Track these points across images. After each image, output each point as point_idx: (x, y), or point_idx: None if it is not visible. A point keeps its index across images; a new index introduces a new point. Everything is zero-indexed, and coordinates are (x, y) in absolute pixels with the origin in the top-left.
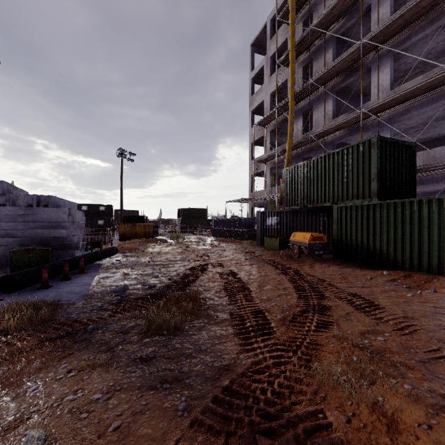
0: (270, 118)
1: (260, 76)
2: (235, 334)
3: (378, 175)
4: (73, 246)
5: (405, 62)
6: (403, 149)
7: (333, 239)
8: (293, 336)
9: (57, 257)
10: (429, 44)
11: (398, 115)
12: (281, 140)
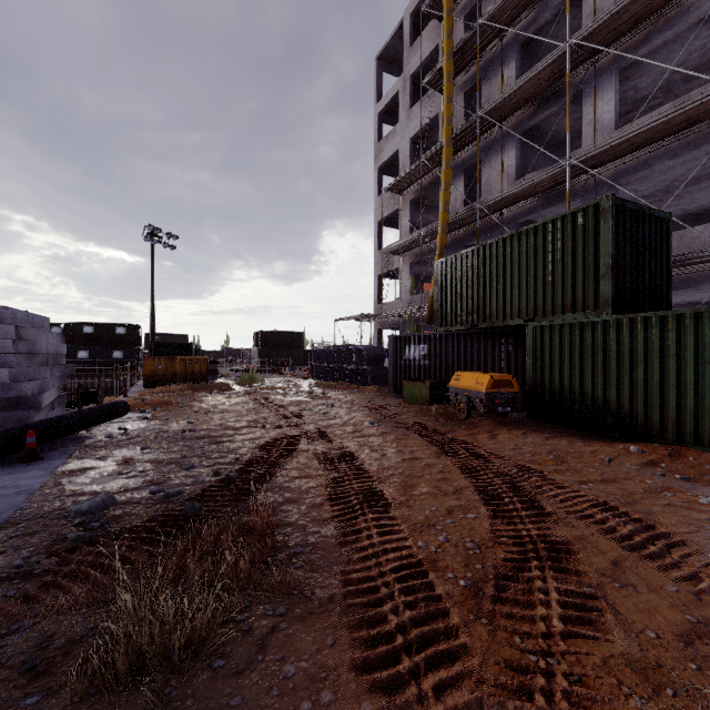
0: (409, 179)
1: (392, 111)
2: (358, 663)
3: (613, 268)
4: (26, 402)
5: (636, 87)
6: (651, 224)
7: (527, 384)
8: (518, 664)
9: None
10: (683, 49)
11: (628, 171)
12: (427, 219)
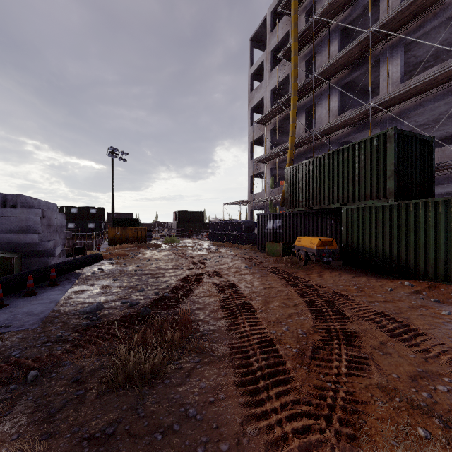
0: (270, 115)
1: (259, 73)
2: (237, 383)
3: (395, 172)
4: (47, 253)
5: (415, 55)
6: (421, 144)
7: (342, 244)
8: (320, 386)
9: (27, 266)
10: (444, 32)
11: (409, 109)
12: (282, 140)
